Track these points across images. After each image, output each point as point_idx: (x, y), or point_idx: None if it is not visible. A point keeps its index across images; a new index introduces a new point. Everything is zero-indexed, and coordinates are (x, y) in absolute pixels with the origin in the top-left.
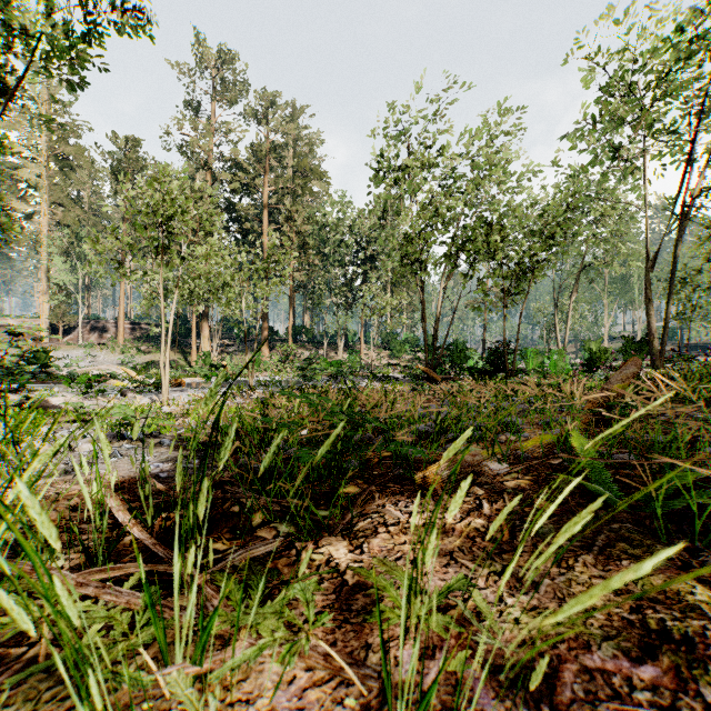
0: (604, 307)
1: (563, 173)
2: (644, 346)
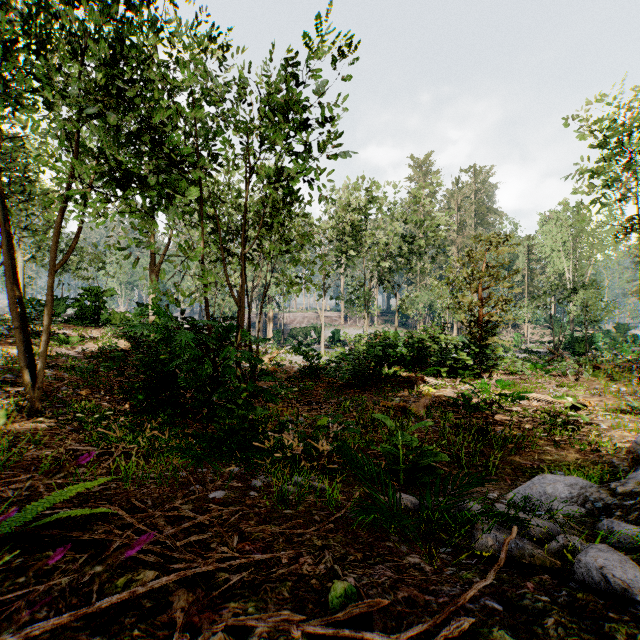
0: None
1: None
2: None
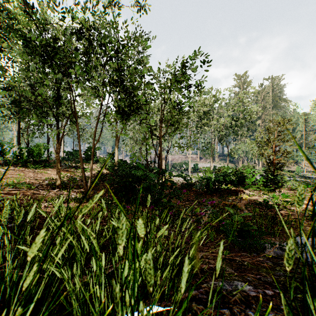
0: None
1: None
2: None
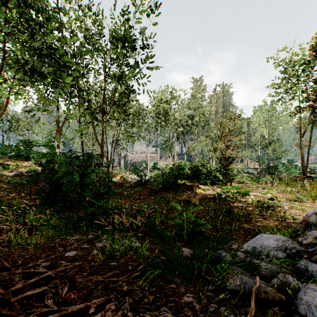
0: None
1: None
2: None
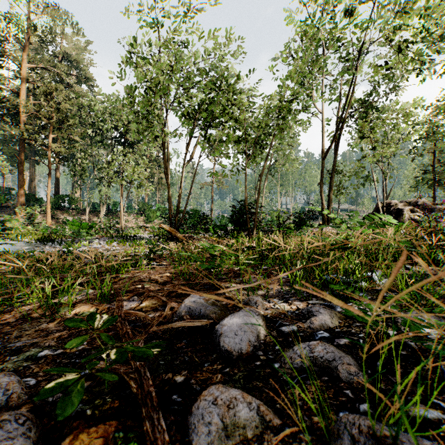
0: (278, 192)
1: (263, 100)
2: (316, 212)
